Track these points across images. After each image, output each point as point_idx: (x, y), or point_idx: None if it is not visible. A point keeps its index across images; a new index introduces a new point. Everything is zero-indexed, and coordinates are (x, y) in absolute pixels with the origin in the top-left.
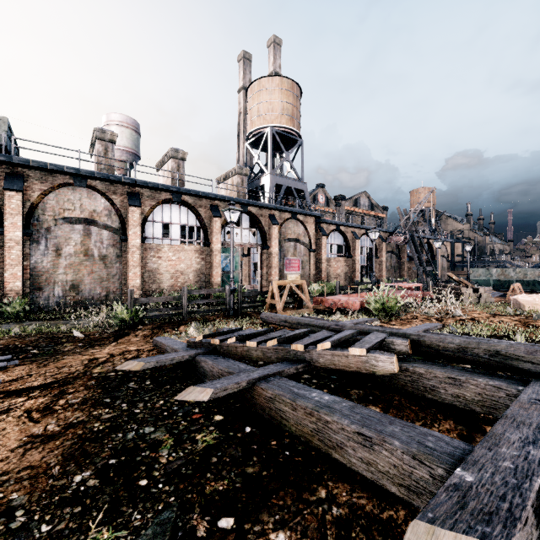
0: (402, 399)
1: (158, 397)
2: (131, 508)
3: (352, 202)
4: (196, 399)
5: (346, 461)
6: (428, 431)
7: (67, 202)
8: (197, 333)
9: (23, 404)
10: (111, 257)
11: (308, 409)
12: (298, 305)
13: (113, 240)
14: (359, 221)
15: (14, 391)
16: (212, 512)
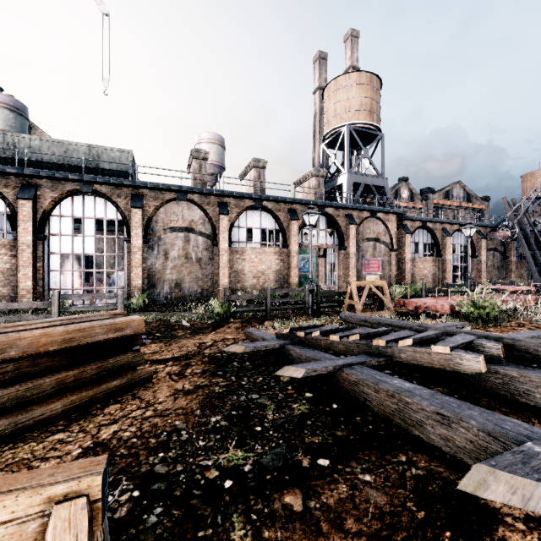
0: (491, 401)
1: (257, 375)
2: (253, 442)
3: (442, 194)
4: (292, 375)
5: (425, 437)
6: (507, 418)
7: (172, 214)
8: (281, 328)
9: (164, 369)
10: (205, 260)
11: (390, 392)
12: (378, 306)
13: (206, 245)
14: (452, 215)
15: (156, 360)
16: (311, 454)
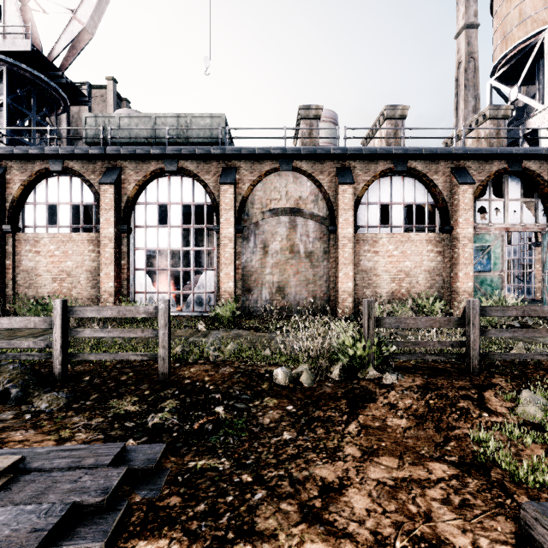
0: None
1: None
2: None
3: None
4: None
5: None
6: None
7: (273, 191)
8: None
9: None
10: (318, 254)
11: None
12: None
13: (319, 233)
14: None
15: None
16: None
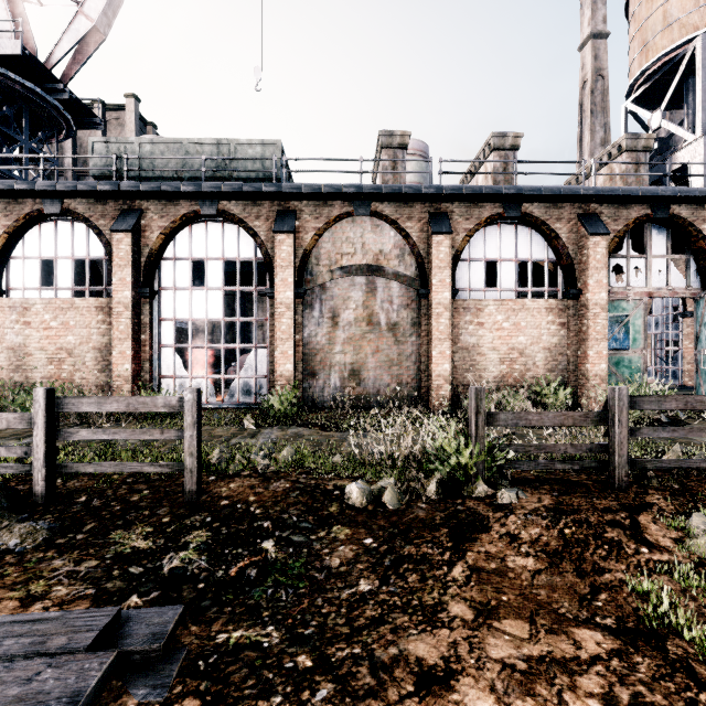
0: None
1: None
2: None
3: None
4: None
5: None
6: None
7: (345, 242)
8: None
9: None
10: (404, 326)
11: None
12: None
13: (406, 298)
14: None
15: None
16: None
